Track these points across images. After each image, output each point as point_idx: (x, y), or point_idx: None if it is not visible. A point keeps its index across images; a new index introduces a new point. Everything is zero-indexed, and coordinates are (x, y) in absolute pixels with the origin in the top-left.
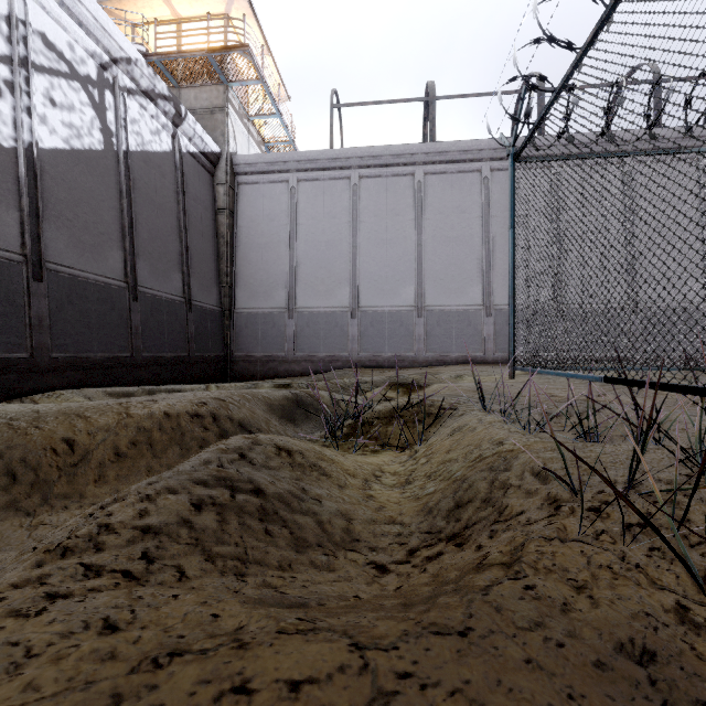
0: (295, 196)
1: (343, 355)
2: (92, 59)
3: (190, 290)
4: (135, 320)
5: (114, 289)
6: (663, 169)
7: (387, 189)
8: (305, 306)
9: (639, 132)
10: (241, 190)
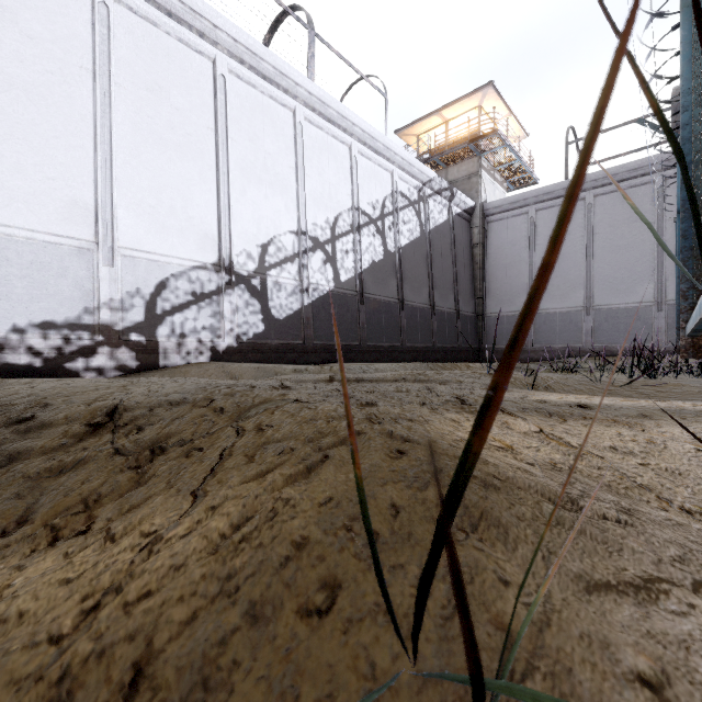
0: (533, 224)
1: (577, 346)
2: (415, 190)
3: (458, 305)
4: (434, 326)
5: (425, 310)
6: None
7: (623, 200)
8: (541, 308)
9: None
10: (489, 227)
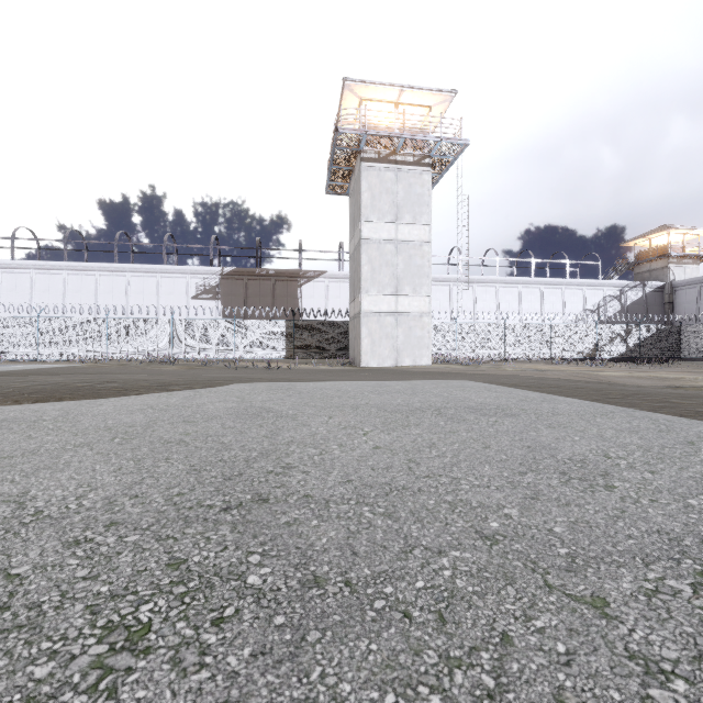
0: (698, 293)
1: None
2: (618, 291)
3: None
4: None
5: None
6: None
7: None
8: None
9: None
10: (676, 293)
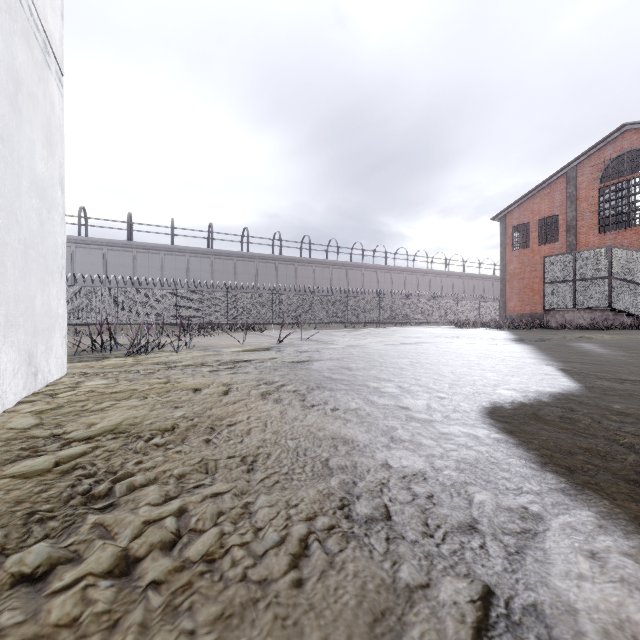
0: None
1: None
2: None
3: None
4: None
5: None
6: (175, 258)
7: None
8: None
9: (164, 245)
10: None
